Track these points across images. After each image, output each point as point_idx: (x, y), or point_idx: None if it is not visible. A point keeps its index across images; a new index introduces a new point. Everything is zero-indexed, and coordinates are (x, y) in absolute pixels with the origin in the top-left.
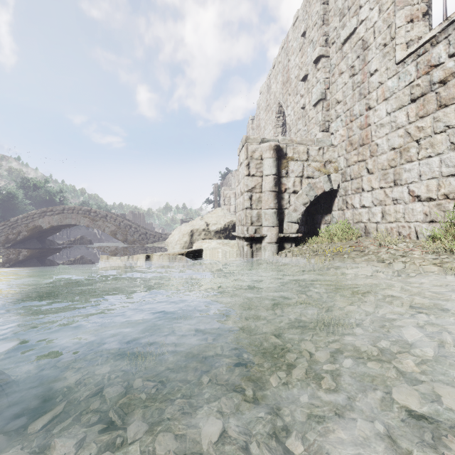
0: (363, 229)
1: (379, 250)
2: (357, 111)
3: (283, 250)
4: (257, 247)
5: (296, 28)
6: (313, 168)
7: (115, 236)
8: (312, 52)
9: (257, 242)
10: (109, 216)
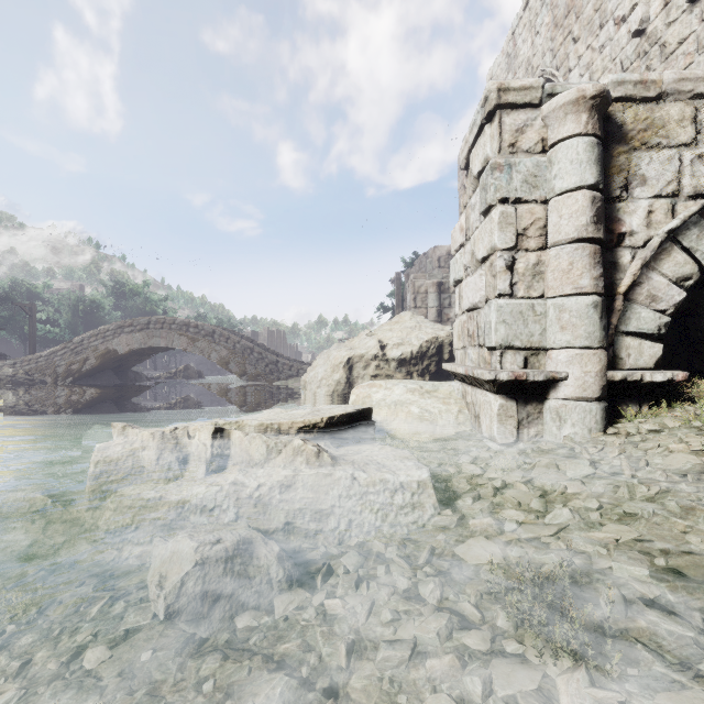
0: None
1: None
2: None
3: (616, 422)
4: (532, 411)
5: None
6: None
7: (227, 366)
8: None
9: (532, 396)
10: (217, 333)
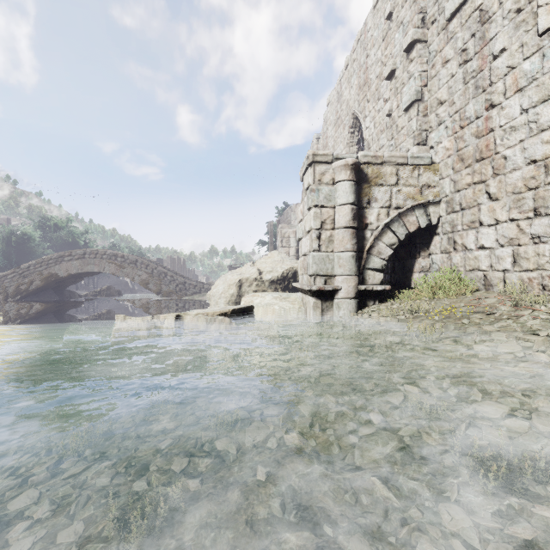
0: (482, 280)
1: (518, 313)
2: (471, 113)
3: (364, 308)
4: (328, 304)
5: (378, 12)
6: (405, 195)
7: (147, 286)
8: (402, 38)
9: (328, 298)
10: (139, 262)
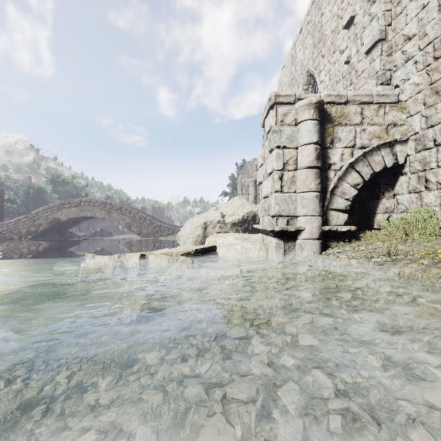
0: None
1: None
2: None
3: (327, 249)
4: (290, 245)
5: None
6: (370, 134)
7: (130, 228)
8: None
9: (290, 238)
10: (124, 208)
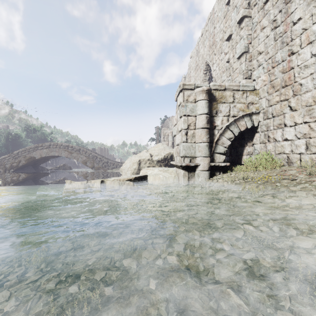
0: (286, 160)
1: (311, 179)
2: (279, 58)
3: (213, 177)
4: (192, 174)
5: (221, 1)
6: (238, 109)
7: (86, 164)
8: (236, 15)
9: (192, 170)
10: (81, 150)
